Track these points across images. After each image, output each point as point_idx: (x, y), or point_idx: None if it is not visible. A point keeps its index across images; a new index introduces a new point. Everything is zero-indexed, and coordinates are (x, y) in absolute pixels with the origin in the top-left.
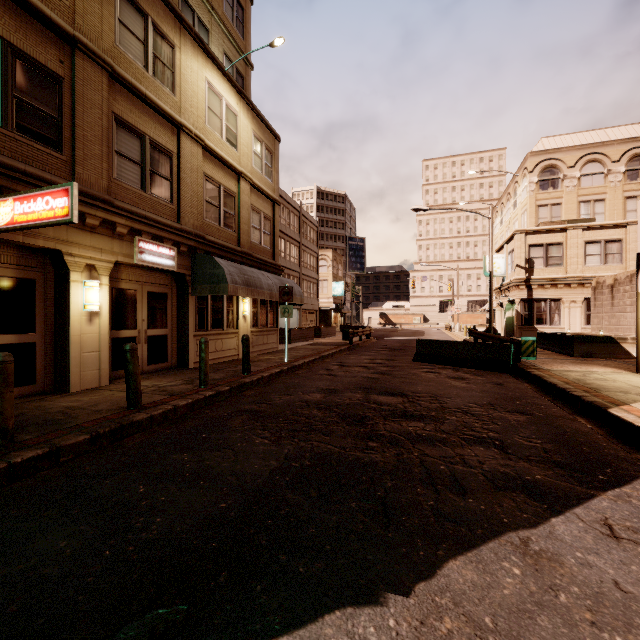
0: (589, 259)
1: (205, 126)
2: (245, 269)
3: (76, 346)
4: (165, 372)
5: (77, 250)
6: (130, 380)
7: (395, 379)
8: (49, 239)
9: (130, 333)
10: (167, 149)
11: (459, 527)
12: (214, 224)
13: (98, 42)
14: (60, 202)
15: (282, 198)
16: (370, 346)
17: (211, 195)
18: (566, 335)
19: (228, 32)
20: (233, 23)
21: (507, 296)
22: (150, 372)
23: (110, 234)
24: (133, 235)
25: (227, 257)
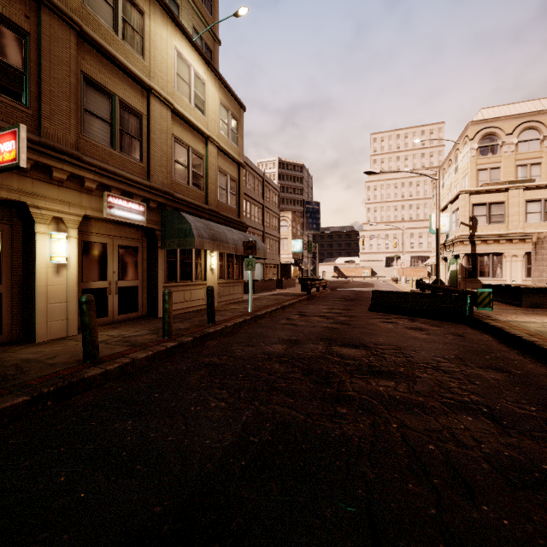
0: (530, 216)
1: (174, 91)
2: (211, 225)
3: (42, 297)
4: (135, 321)
5: (43, 203)
6: (86, 333)
7: (355, 329)
8: (13, 191)
9: (101, 284)
10: (137, 110)
11: None
12: (183, 183)
13: (66, 1)
14: (8, 146)
15: (248, 166)
16: (327, 296)
17: (180, 156)
18: (514, 287)
19: (197, 9)
20: (202, 1)
21: (451, 251)
22: (121, 321)
23: (78, 188)
24: (102, 190)
25: (195, 214)
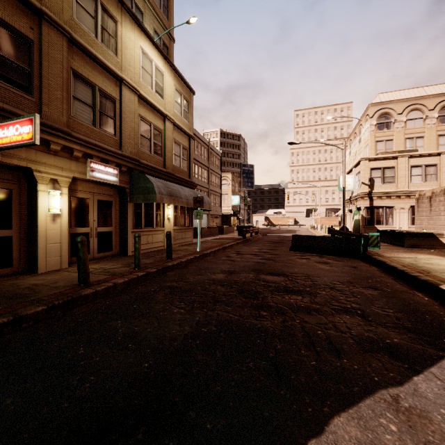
0: (413, 178)
1: (140, 81)
2: (169, 184)
3: (43, 239)
4: (110, 258)
5: (43, 168)
6: (80, 264)
7: (277, 263)
8: (22, 159)
9: (84, 230)
10: (112, 96)
11: (339, 385)
12: (146, 152)
13: (60, 15)
14: (26, 129)
15: (196, 136)
16: (258, 240)
17: (144, 131)
18: (399, 232)
19: (157, 15)
20: (160, 9)
21: (355, 205)
22: (99, 258)
23: (69, 157)
24: (86, 158)
25: (156, 175)
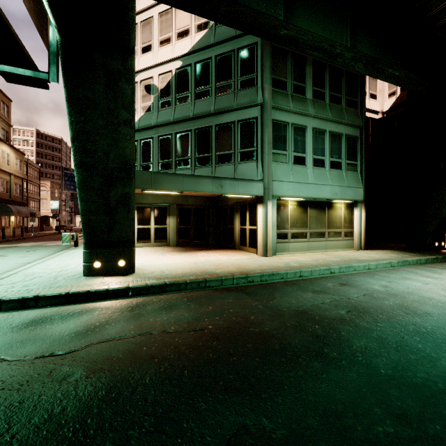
0: None
1: (1, 163)
2: (16, 207)
3: None
4: None
5: None
6: (4, 234)
7: None
8: None
9: None
10: None
11: None
12: (3, 192)
13: None
14: None
15: None
16: None
17: (2, 183)
18: None
19: (3, 120)
20: (5, 114)
21: None
22: None
23: None
24: None
25: (7, 203)
